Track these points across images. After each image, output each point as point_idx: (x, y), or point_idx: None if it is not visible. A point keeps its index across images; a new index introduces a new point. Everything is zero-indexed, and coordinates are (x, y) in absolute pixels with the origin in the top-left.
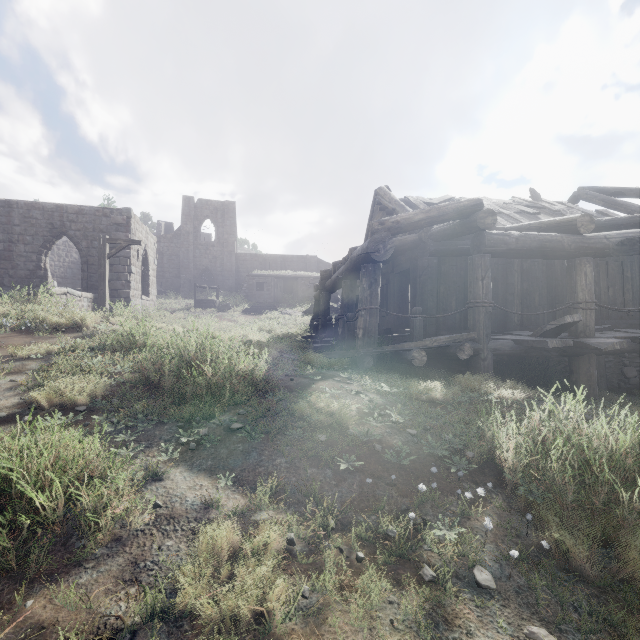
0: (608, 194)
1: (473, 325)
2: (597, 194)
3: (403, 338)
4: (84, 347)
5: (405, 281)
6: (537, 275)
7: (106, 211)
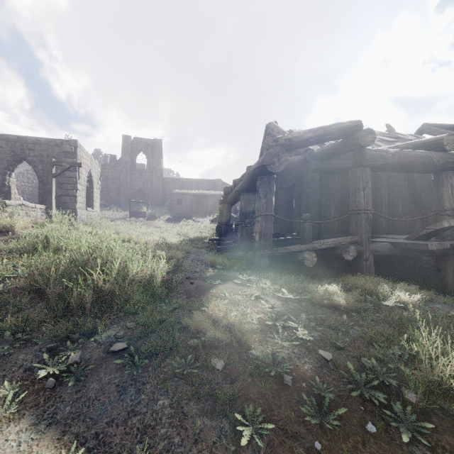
0: (445, 129)
1: (356, 229)
2: (438, 129)
3: (291, 241)
4: (0, 250)
5: (291, 195)
6: (400, 189)
7: (57, 142)
